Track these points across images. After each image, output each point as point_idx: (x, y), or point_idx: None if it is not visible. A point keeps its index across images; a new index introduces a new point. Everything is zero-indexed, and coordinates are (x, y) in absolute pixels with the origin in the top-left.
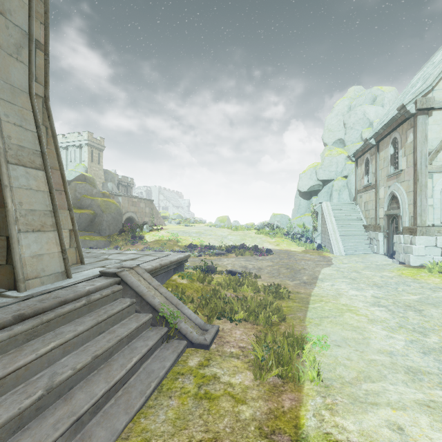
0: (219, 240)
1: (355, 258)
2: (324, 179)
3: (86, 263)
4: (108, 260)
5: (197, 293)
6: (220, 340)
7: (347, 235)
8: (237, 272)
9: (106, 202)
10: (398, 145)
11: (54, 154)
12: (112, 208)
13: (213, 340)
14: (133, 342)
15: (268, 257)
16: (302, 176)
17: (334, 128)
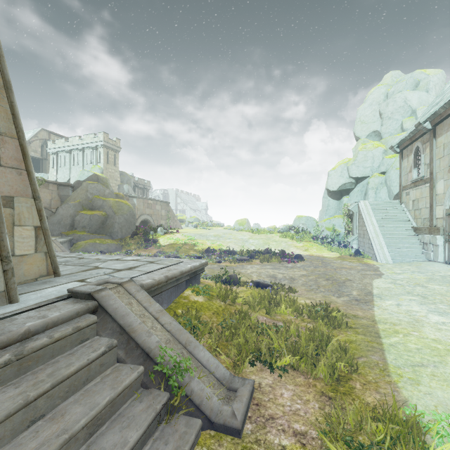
0: (240, 244)
1: (407, 267)
2: (357, 176)
3: (64, 274)
4: (96, 270)
5: (218, 317)
6: (258, 413)
7: (392, 238)
8: (267, 284)
9: (118, 202)
10: None
11: (8, 114)
12: (125, 210)
13: (246, 412)
14: (100, 434)
15: (300, 265)
16: (332, 173)
17: (368, 120)
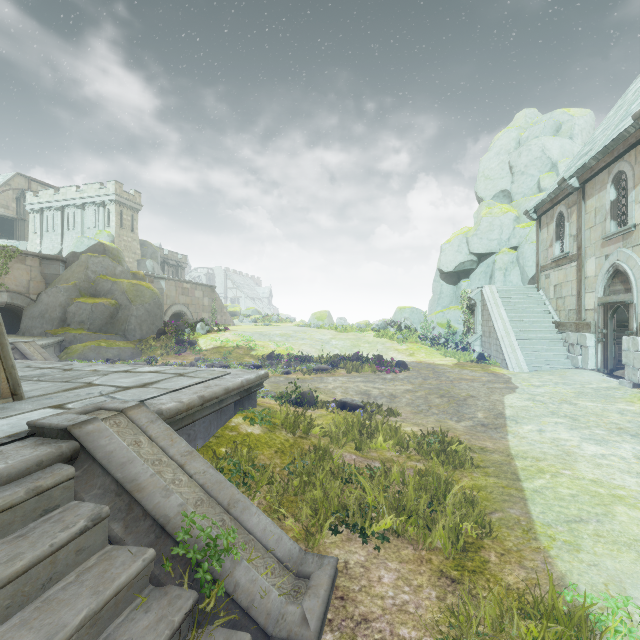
0: (318, 347)
1: (548, 377)
2: (480, 251)
3: (31, 396)
4: (87, 388)
5: (283, 457)
6: (344, 613)
7: (527, 338)
8: (356, 404)
9: (135, 285)
10: (628, 183)
11: None
12: (147, 297)
13: (324, 614)
14: None
15: (403, 376)
16: (446, 248)
17: (494, 175)
